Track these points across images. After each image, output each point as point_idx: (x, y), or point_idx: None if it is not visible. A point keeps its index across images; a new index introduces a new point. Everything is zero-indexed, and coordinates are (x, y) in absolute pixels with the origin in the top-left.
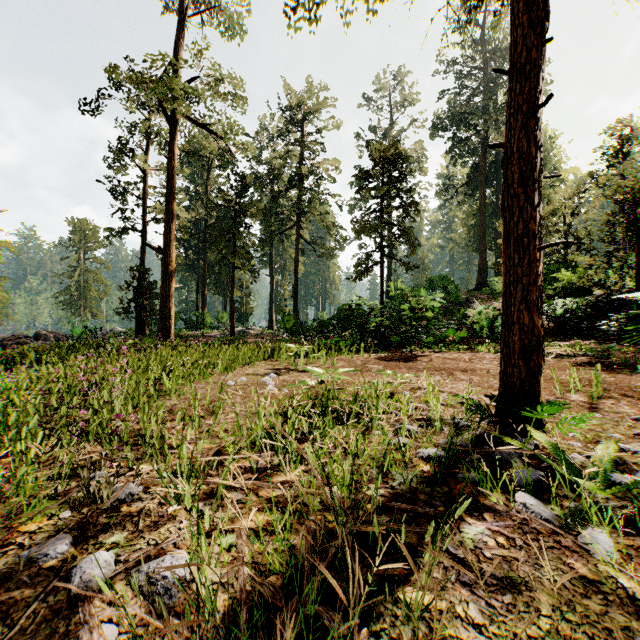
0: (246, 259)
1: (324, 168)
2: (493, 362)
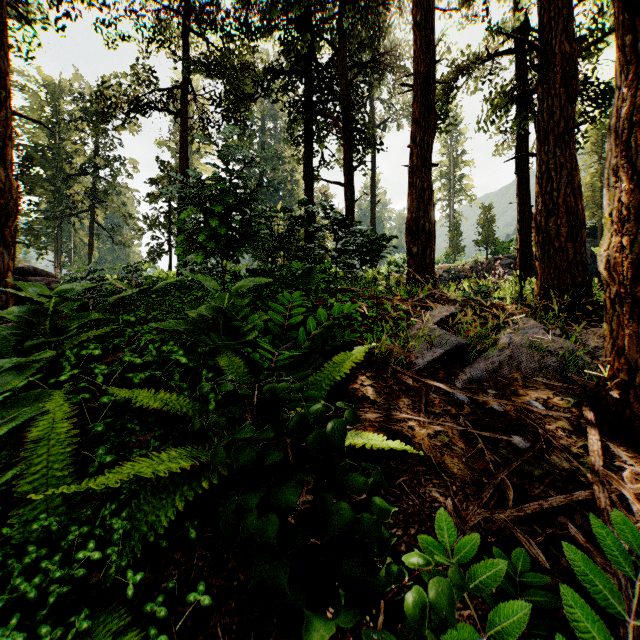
0: (33, 235)
1: (121, 163)
2: None
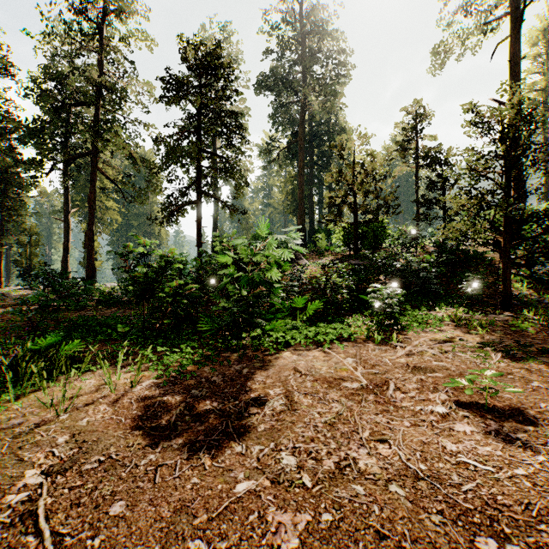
0: None
1: (133, 91)
2: (453, 407)
